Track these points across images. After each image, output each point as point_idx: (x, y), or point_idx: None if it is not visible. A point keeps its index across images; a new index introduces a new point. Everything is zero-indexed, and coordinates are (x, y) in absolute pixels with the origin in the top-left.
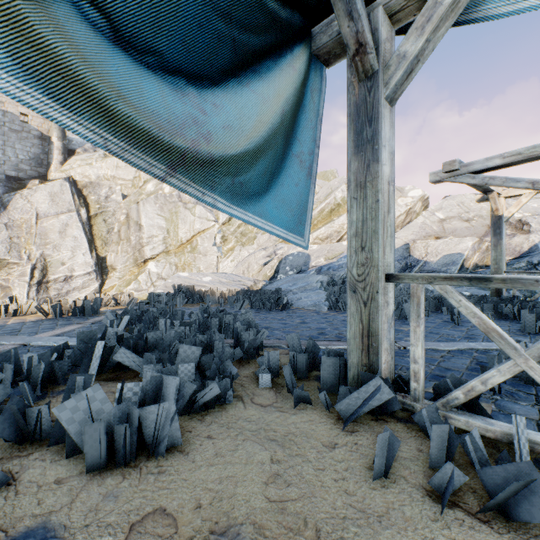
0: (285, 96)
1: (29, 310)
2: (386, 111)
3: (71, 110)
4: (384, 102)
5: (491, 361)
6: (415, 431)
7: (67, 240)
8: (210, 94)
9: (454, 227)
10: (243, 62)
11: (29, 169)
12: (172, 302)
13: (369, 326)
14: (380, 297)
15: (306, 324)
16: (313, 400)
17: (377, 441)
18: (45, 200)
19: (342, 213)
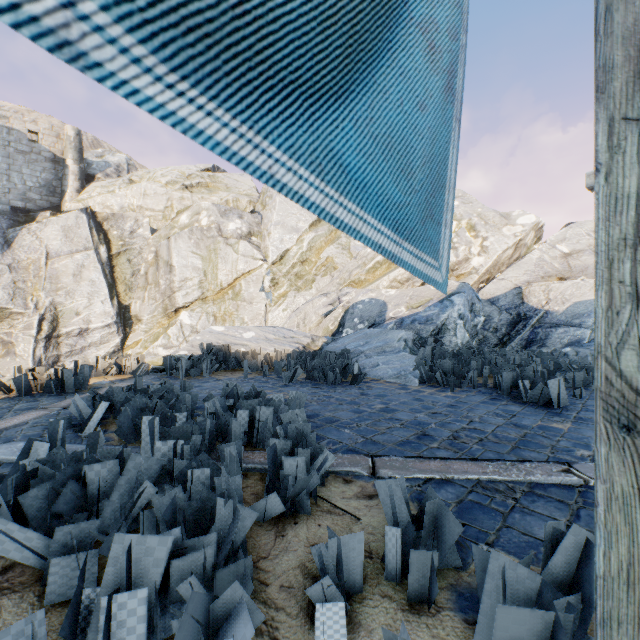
0: None
1: None
2: None
3: None
4: None
5: None
6: None
7: (82, 285)
8: None
9: (584, 264)
10: None
11: (40, 198)
12: (195, 370)
13: None
14: None
15: (393, 413)
16: None
17: None
18: (58, 236)
19: None
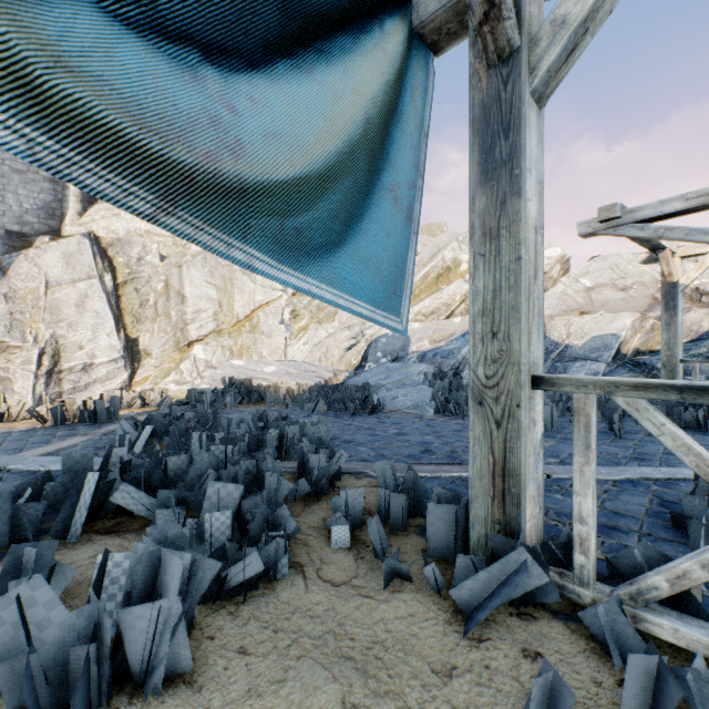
0: (370, 93)
1: (20, 415)
2: (531, 115)
3: None
4: (529, 99)
5: (688, 506)
6: (584, 640)
7: (86, 316)
8: (244, 81)
9: (605, 298)
10: (301, 32)
11: (37, 221)
12: (220, 402)
13: (505, 460)
14: (522, 414)
15: (404, 436)
16: (414, 573)
17: (532, 691)
18: (58, 263)
19: (452, 279)
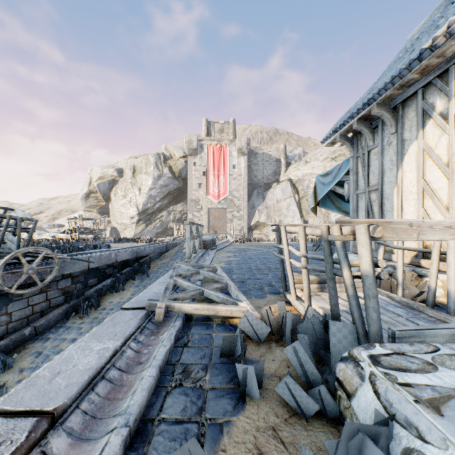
0: None
1: None
2: None
3: (342, 213)
4: None
5: None
6: None
7: (289, 212)
8: None
9: None
10: None
11: (272, 178)
12: None
13: None
14: None
15: None
16: None
17: None
18: (279, 193)
19: None
